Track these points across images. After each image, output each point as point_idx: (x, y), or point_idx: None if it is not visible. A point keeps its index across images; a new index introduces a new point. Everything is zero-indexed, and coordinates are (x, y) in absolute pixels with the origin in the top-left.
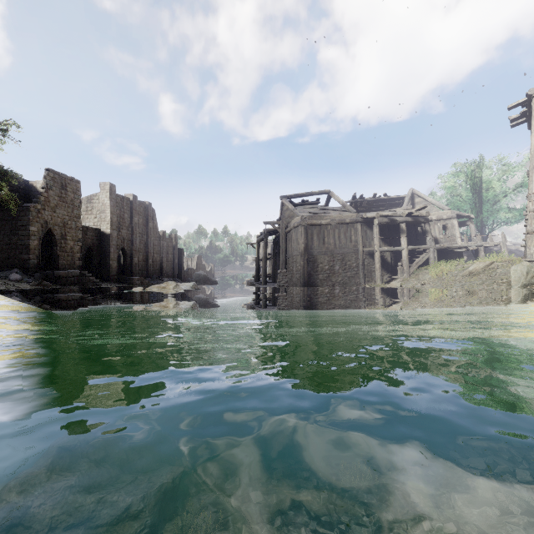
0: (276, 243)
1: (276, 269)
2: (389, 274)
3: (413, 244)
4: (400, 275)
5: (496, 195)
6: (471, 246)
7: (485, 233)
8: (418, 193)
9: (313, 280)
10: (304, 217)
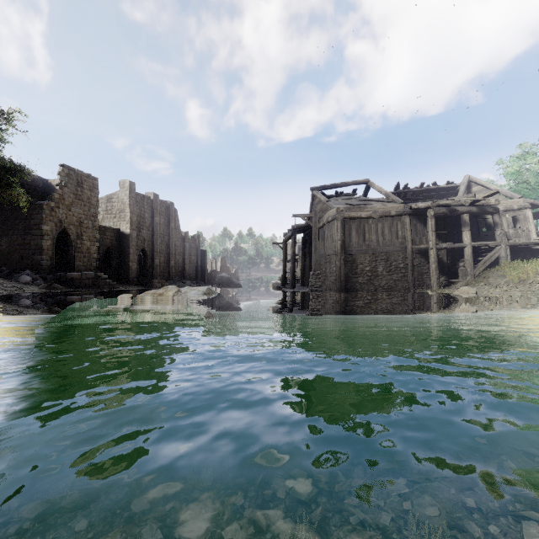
0: (305, 241)
1: (305, 270)
2: (445, 276)
3: (475, 241)
4: (463, 278)
5: None
6: None
7: None
8: (476, 181)
9: (351, 284)
10: (341, 209)
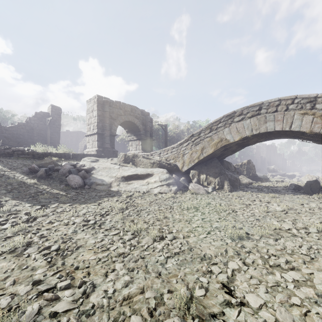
0: None
1: None
2: None
3: None
4: None
5: None
6: None
7: None
8: None
9: None
10: None
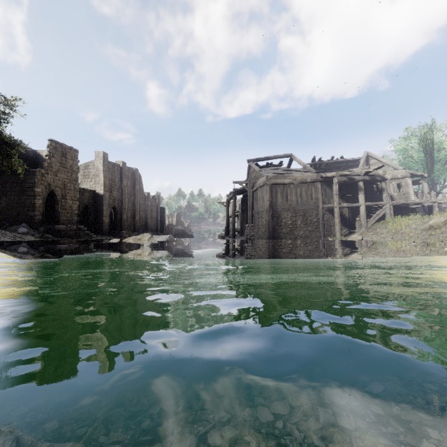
0: (244, 201)
1: (244, 224)
2: (347, 228)
3: (369, 201)
4: (358, 229)
5: (446, 156)
6: (425, 202)
7: (436, 191)
8: (373, 156)
9: (277, 234)
10: (269, 177)
